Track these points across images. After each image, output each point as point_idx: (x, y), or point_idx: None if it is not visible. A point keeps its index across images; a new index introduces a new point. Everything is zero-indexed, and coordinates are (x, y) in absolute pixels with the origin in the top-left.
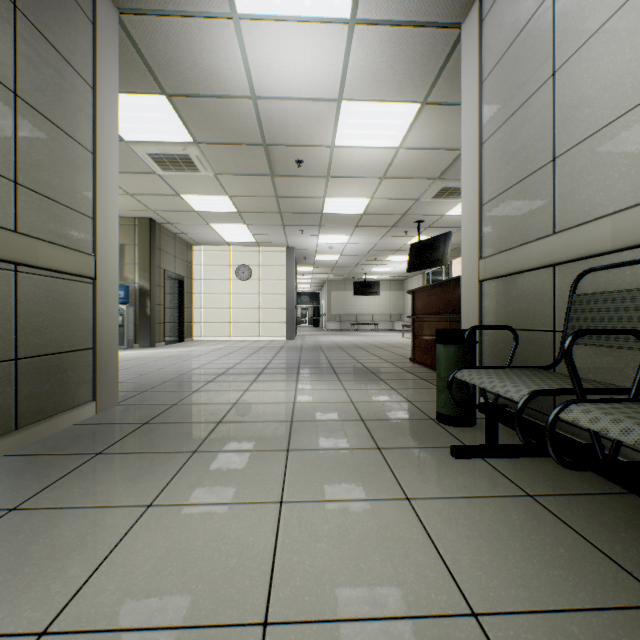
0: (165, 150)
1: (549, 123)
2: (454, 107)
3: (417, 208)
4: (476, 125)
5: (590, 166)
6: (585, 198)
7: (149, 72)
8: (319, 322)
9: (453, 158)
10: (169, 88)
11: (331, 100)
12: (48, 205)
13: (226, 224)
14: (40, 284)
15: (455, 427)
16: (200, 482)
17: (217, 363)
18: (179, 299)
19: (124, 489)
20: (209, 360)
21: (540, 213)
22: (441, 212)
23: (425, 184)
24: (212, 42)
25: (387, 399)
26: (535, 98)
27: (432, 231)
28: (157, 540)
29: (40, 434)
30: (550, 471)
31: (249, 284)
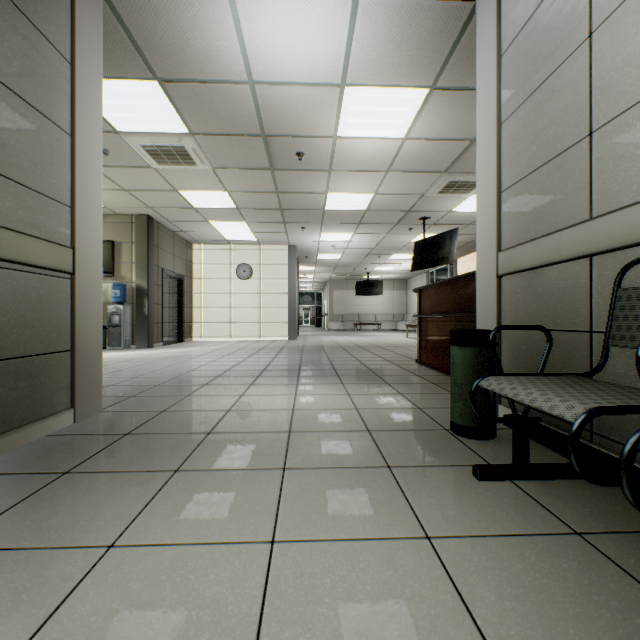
0: (159, 142)
1: (584, 92)
2: (465, 92)
3: (422, 204)
4: (493, 104)
5: (639, 137)
6: (632, 175)
7: (139, 54)
8: (321, 322)
9: (462, 149)
10: (161, 72)
11: (333, 85)
12: (15, 190)
13: (226, 221)
14: (5, 278)
15: (473, 440)
16: (177, 512)
17: (214, 365)
18: (178, 298)
19: (85, 522)
20: (206, 361)
21: (573, 197)
22: (447, 208)
23: (431, 178)
24: (205, 19)
25: (394, 405)
26: (566, 66)
27: (437, 228)
28: (110, 600)
29: (4, 448)
30: (594, 498)
31: (250, 283)
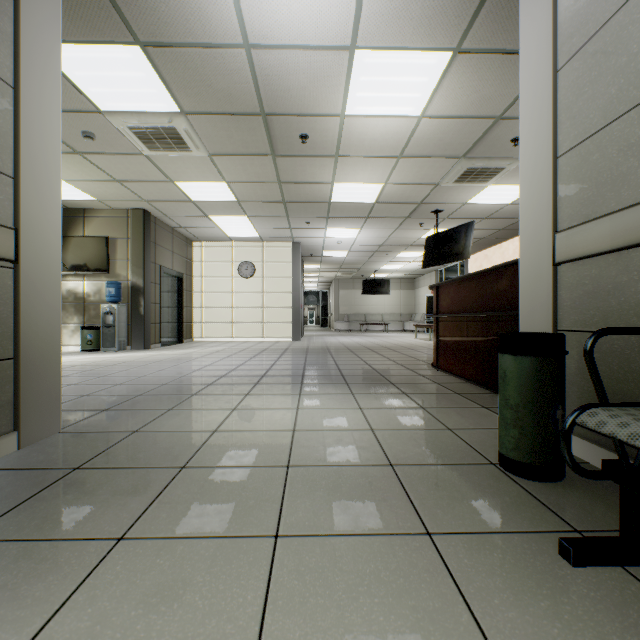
0: (148, 122)
1: None
2: (494, 56)
3: (436, 195)
4: (547, 46)
5: None
6: None
7: (115, 9)
8: (326, 322)
9: (484, 129)
10: (142, 34)
11: (342, 49)
12: None
13: (226, 216)
14: None
15: (535, 482)
16: (93, 639)
17: (210, 369)
18: (178, 297)
19: None
20: (202, 365)
21: None
22: (462, 200)
23: (448, 164)
24: None
25: (418, 425)
26: None
27: (450, 223)
28: None
29: None
30: None
31: (252, 282)
